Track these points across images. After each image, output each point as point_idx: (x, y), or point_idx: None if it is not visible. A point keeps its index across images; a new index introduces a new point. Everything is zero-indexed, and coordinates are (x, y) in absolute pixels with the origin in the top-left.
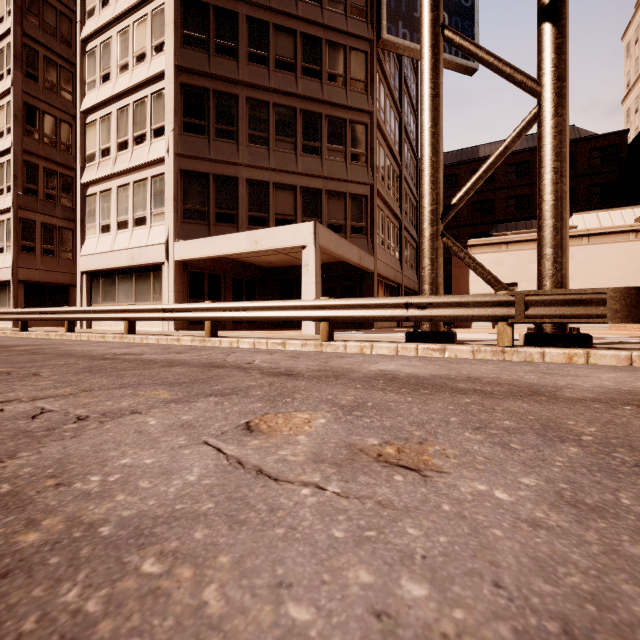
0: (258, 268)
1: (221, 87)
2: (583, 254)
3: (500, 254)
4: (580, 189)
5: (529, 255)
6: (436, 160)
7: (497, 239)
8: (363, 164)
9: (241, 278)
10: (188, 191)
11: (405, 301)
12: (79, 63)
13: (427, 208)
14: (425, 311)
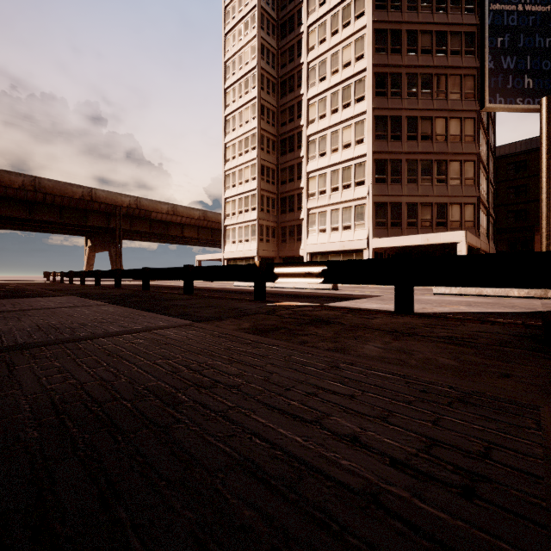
0: (396, 247)
1: (393, 157)
2: None
3: None
4: None
5: None
6: (549, 214)
7: None
8: (472, 185)
9: (389, 253)
10: (377, 212)
11: None
12: (306, 147)
13: (545, 233)
14: None
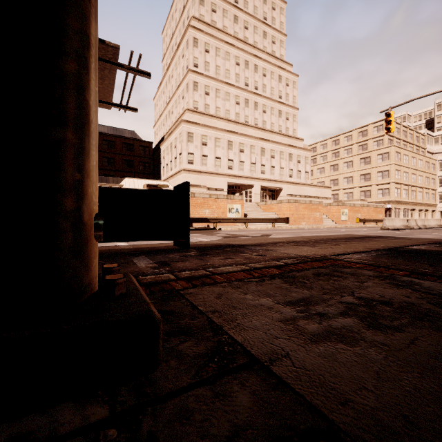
0: None
1: None
2: None
3: None
4: (136, 162)
5: None
6: None
7: None
8: None
9: None
10: None
11: None
12: None
13: None
14: None
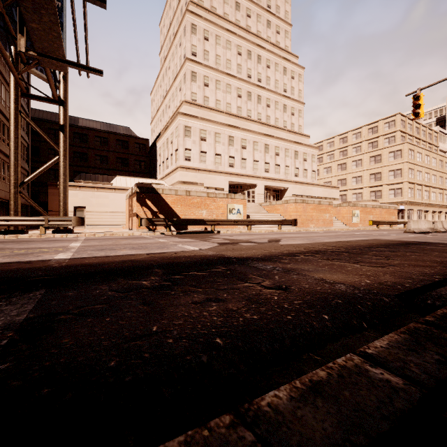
0: None
1: None
2: (113, 196)
3: (76, 191)
4: (131, 160)
5: (91, 194)
6: (17, 163)
7: (75, 184)
8: None
9: None
10: None
11: None
12: None
13: (12, 181)
14: (9, 222)
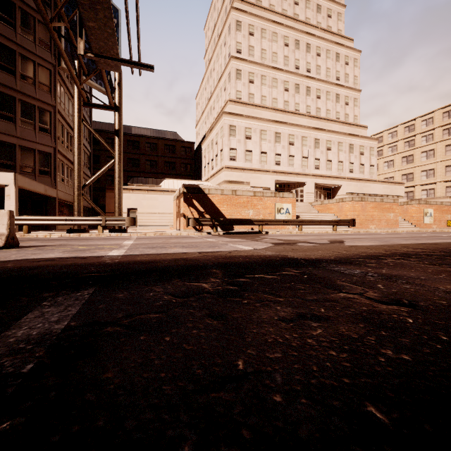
0: None
1: None
2: (162, 198)
3: (130, 194)
4: (178, 164)
5: (142, 196)
6: (80, 167)
7: (128, 187)
8: (48, 134)
9: None
10: None
11: (65, 218)
12: None
13: (76, 184)
14: (73, 222)
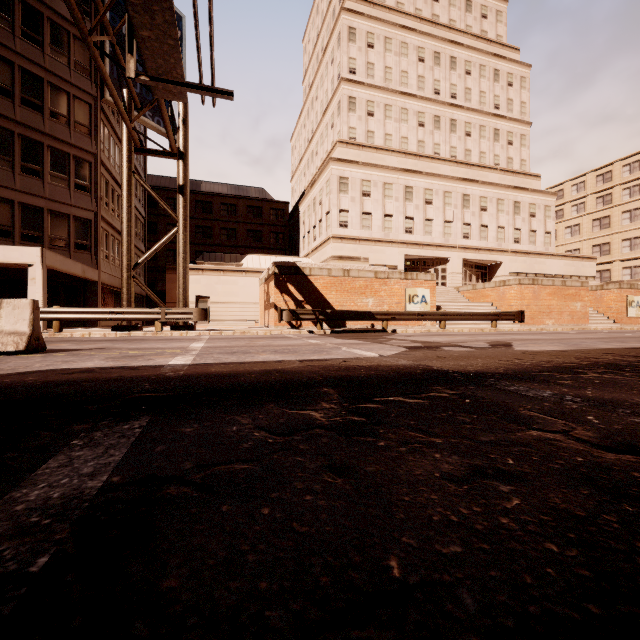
0: None
1: None
2: (244, 282)
3: (199, 276)
4: (265, 233)
5: (216, 279)
6: (130, 239)
7: (197, 266)
8: (87, 194)
9: None
10: None
11: (110, 310)
12: None
13: (125, 263)
14: (121, 316)
